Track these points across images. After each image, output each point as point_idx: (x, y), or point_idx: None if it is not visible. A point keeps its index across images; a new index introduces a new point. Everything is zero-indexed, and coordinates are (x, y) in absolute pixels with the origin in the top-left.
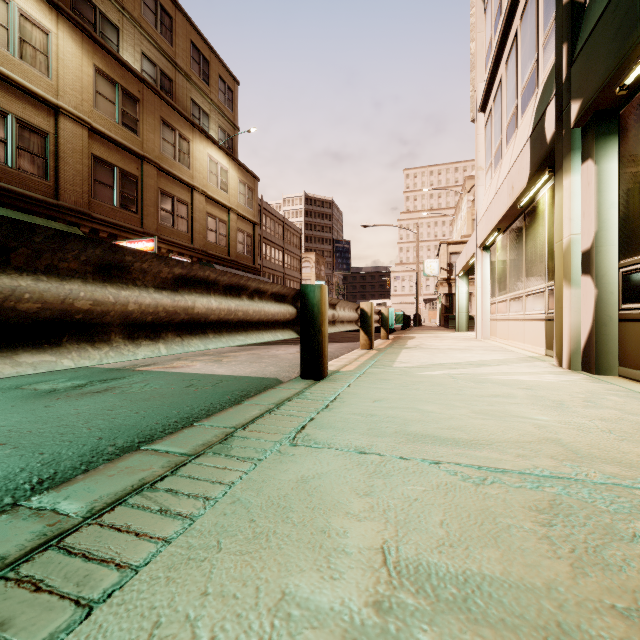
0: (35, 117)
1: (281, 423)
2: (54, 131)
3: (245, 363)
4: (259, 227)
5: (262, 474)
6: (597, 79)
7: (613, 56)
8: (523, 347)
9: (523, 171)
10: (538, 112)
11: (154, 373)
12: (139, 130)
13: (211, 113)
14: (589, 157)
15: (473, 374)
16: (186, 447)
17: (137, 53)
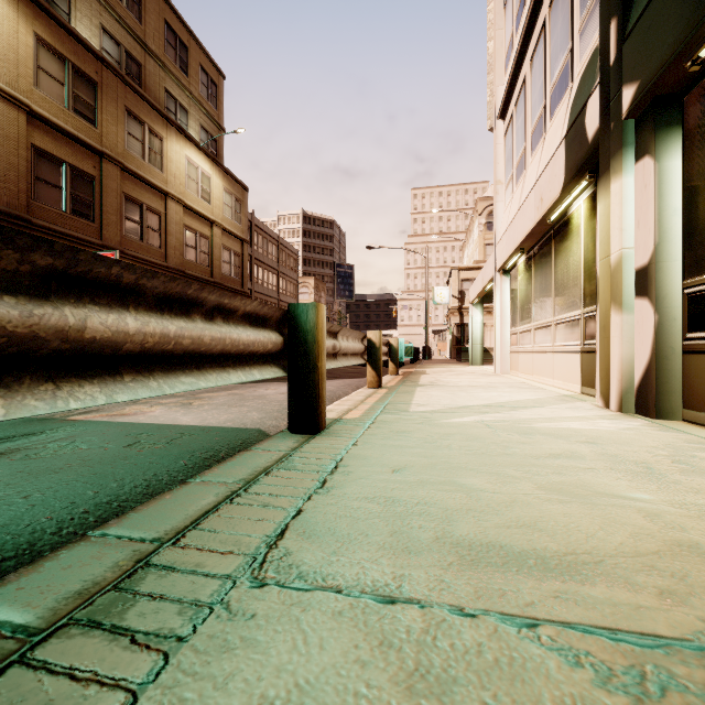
0: None
1: (245, 525)
2: None
3: (221, 407)
4: (250, 246)
5: (170, 698)
6: (662, 53)
7: (686, 19)
8: (552, 383)
9: (556, 179)
10: (575, 108)
11: (90, 424)
12: (96, 120)
13: (190, 108)
14: (646, 153)
15: (512, 421)
16: (38, 604)
17: (95, 27)
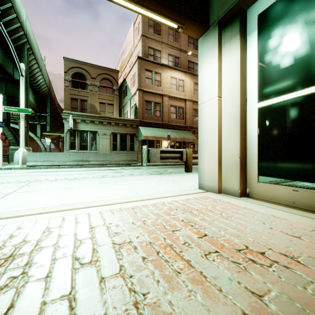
0: (181, 104)
1: None
2: (185, 106)
3: None
4: None
5: None
6: None
7: None
8: None
9: None
10: None
11: None
12: None
13: None
14: None
15: None
16: None
17: None
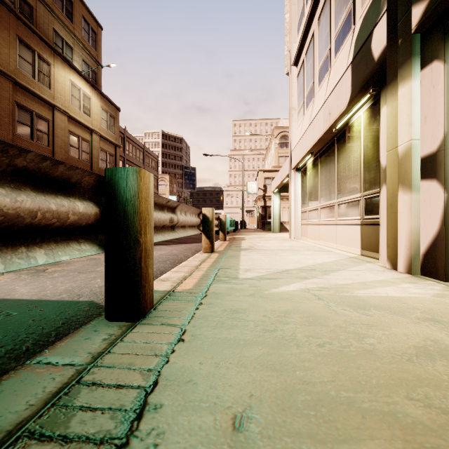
0: None
1: None
2: None
3: (71, 274)
4: (123, 151)
5: None
6: None
7: None
8: (335, 247)
9: (342, 96)
10: (360, 40)
11: None
12: None
13: (75, 47)
14: (434, 59)
15: (333, 288)
16: None
17: None
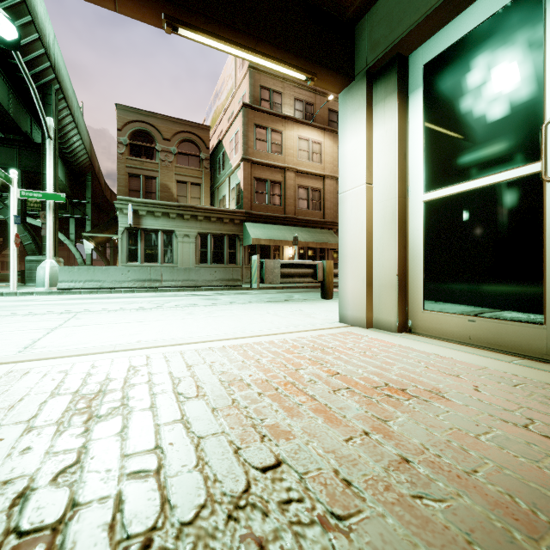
0: (316, 184)
1: None
2: (323, 187)
3: None
4: None
5: None
6: None
7: None
8: None
9: None
10: None
11: None
12: None
13: None
14: None
15: None
16: None
17: None
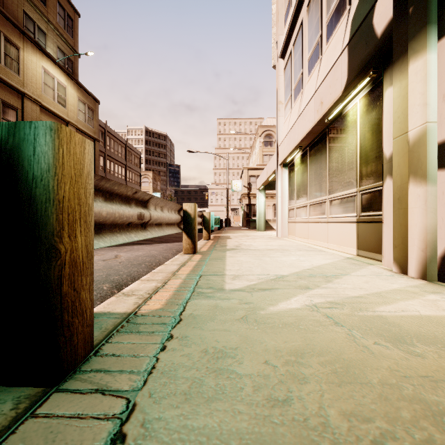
0: None
1: None
2: None
3: None
4: (103, 146)
5: None
6: None
7: None
8: (326, 246)
9: (337, 82)
10: (358, 18)
11: None
12: None
13: (48, 32)
14: None
15: (347, 303)
16: None
17: None
